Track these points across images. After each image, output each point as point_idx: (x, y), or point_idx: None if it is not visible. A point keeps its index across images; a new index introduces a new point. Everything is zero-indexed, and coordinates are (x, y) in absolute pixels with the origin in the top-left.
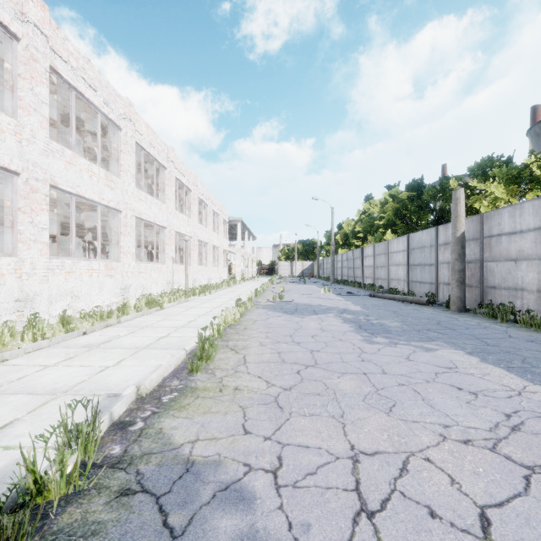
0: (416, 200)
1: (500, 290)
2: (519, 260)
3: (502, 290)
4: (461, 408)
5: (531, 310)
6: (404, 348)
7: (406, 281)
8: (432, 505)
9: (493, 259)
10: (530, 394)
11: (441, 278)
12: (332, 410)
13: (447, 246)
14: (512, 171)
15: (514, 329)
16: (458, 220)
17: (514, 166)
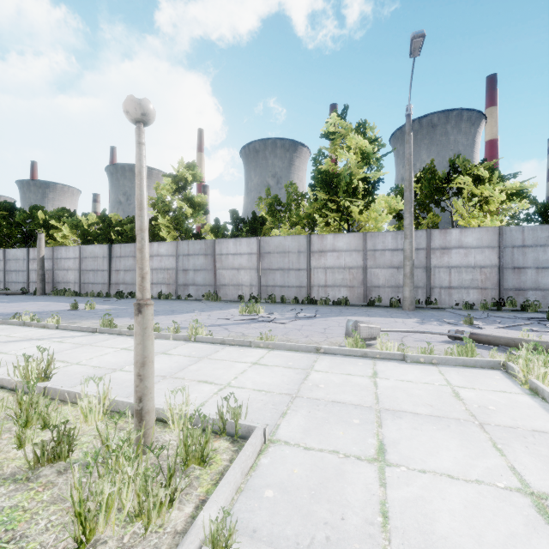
0: (9, 219)
1: (62, 283)
2: (69, 270)
3: (62, 283)
4: (37, 306)
5: (70, 290)
6: (16, 303)
7: (3, 282)
8: (31, 309)
9: (59, 269)
10: (55, 303)
11: (32, 279)
12: (2, 309)
13: (35, 260)
14: (74, 221)
15: (63, 297)
16: (41, 249)
17: (75, 219)
